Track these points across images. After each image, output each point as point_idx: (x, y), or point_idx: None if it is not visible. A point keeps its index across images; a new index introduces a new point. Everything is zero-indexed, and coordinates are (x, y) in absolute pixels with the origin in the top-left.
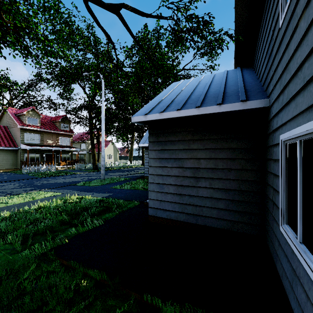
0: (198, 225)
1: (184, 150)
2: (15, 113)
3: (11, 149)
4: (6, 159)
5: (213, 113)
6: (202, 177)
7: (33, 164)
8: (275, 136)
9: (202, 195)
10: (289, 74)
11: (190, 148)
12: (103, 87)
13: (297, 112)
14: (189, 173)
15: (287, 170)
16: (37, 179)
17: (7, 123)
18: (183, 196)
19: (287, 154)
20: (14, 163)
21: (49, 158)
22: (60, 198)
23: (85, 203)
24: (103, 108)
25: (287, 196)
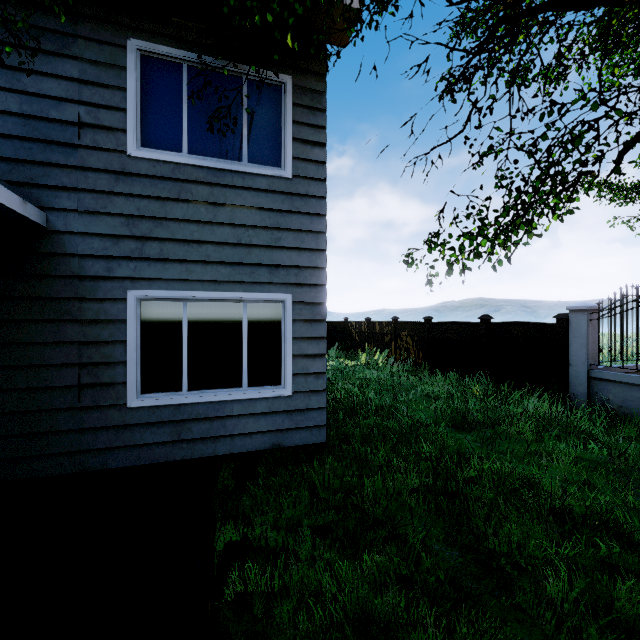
0: None
1: None
2: None
3: None
4: None
5: None
6: None
7: None
8: (95, 286)
9: None
10: (168, 232)
11: None
12: None
13: (194, 278)
14: None
15: (141, 332)
16: None
17: None
18: None
19: (141, 314)
20: None
21: None
22: None
23: None
24: None
25: (141, 362)
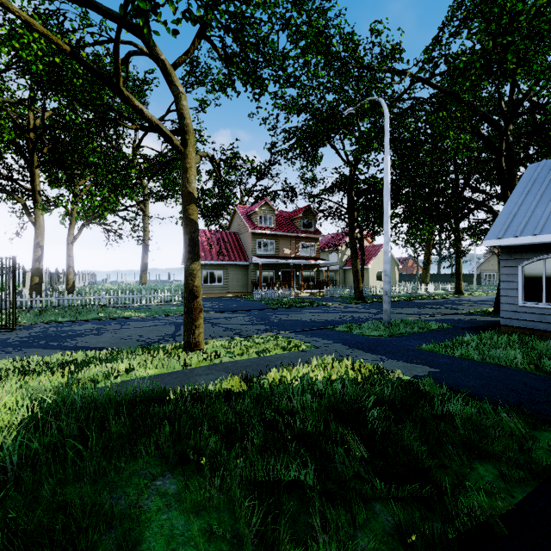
0: None
1: None
2: (246, 212)
3: (241, 265)
4: (236, 279)
5: None
6: None
7: (266, 286)
8: None
9: None
10: None
11: None
12: (387, 124)
13: None
14: None
15: None
16: (273, 311)
17: (237, 229)
18: None
19: None
20: (244, 284)
21: (286, 277)
22: (318, 362)
23: (387, 397)
24: (387, 169)
25: None
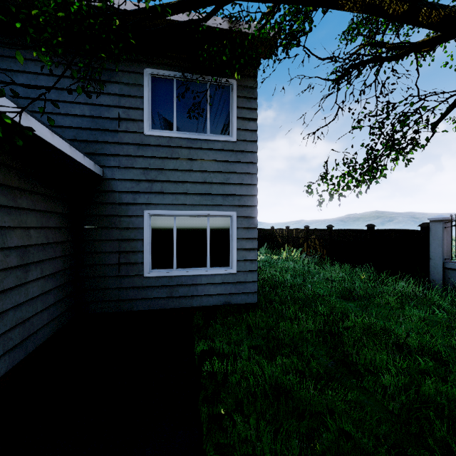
0: (26, 358)
1: (7, 208)
2: None
3: None
4: None
5: (74, 161)
6: (32, 262)
7: None
8: (127, 209)
9: (34, 295)
10: (165, 177)
11: (17, 207)
12: None
13: (180, 203)
14: (16, 259)
15: (151, 234)
16: None
17: None
18: (5, 316)
19: (151, 224)
20: None
21: None
22: None
23: None
24: None
25: (151, 251)
